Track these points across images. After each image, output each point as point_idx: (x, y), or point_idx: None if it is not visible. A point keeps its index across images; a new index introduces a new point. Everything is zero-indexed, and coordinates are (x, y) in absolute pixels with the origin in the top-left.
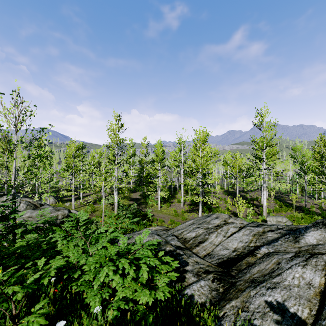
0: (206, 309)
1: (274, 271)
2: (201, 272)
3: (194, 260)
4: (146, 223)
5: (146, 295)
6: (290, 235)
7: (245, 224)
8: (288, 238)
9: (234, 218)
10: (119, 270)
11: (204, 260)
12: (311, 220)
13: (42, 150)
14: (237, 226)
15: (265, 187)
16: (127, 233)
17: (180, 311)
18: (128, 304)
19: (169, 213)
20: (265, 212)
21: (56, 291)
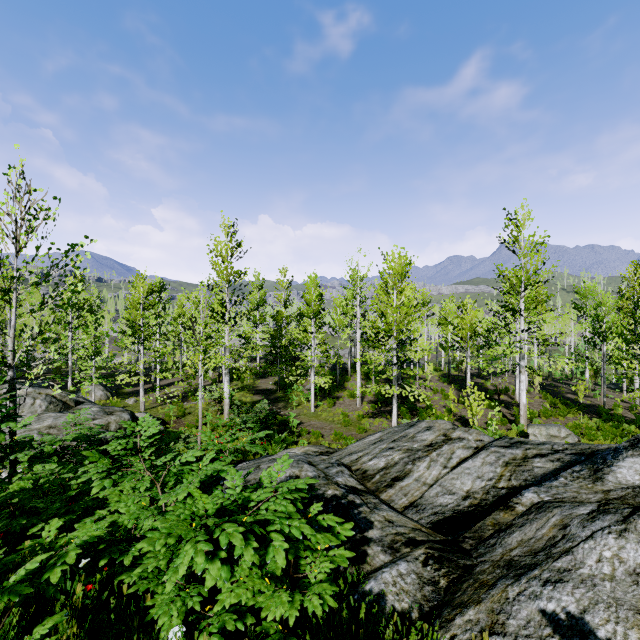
0: (414, 631)
1: (556, 543)
2: (400, 542)
3: (384, 517)
4: (287, 440)
5: (282, 604)
6: (584, 465)
7: (486, 441)
8: (579, 471)
9: (463, 430)
10: (221, 550)
11: (405, 515)
12: (617, 434)
13: (69, 290)
14: (469, 446)
15: (523, 368)
16: (247, 459)
17: (357, 633)
18: (244, 620)
19: (332, 419)
20: (524, 417)
21: (90, 588)
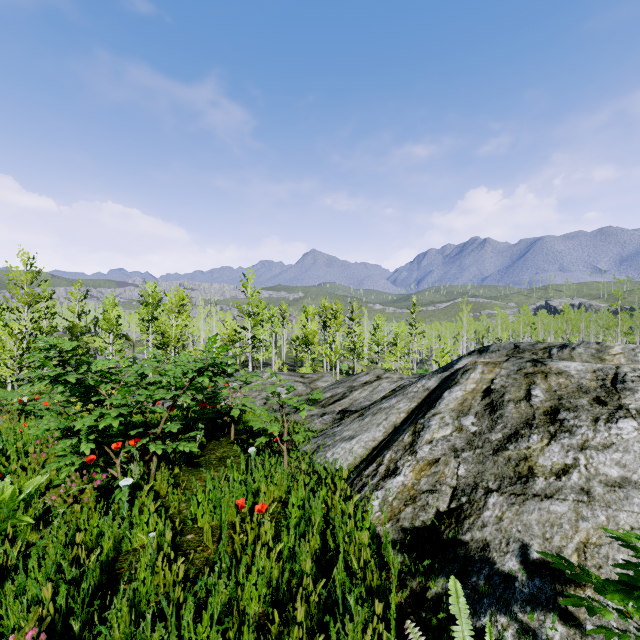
0: None
1: None
2: None
3: None
4: None
5: None
6: None
7: None
8: None
9: None
10: None
11: None
12: None
13: None
14: None
15: (250, 359)
16: None
17: None
18: None
19: None
20: None
21: None
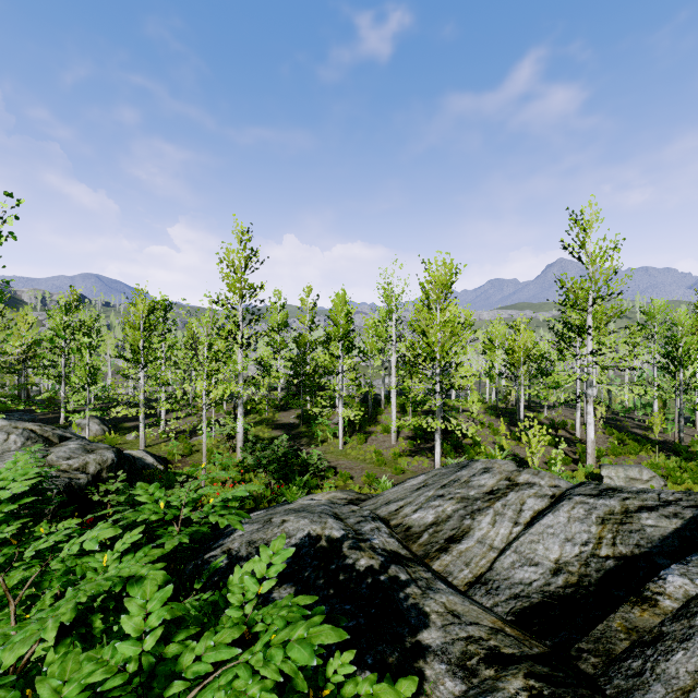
0: None
1: None
2: (477, 658)
3: (444, 605)
4: (310, 483)
5: None
6: None
7: (563, 488)
8: None
9: (531, 472)
10: None
11: (471, 598)
12: None
13: None
14: (543, 493)
15: (591, 397)
16: (260, 508)
17: None
18: None
19: (363, 458)
20: (592, 456)
21: None
